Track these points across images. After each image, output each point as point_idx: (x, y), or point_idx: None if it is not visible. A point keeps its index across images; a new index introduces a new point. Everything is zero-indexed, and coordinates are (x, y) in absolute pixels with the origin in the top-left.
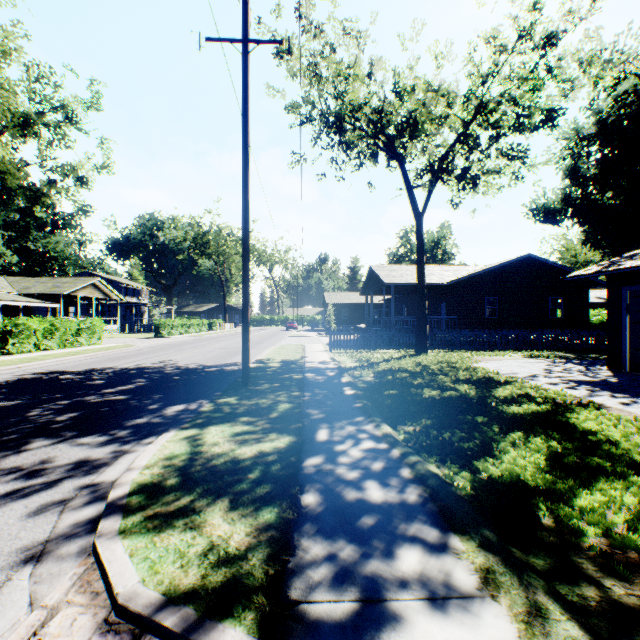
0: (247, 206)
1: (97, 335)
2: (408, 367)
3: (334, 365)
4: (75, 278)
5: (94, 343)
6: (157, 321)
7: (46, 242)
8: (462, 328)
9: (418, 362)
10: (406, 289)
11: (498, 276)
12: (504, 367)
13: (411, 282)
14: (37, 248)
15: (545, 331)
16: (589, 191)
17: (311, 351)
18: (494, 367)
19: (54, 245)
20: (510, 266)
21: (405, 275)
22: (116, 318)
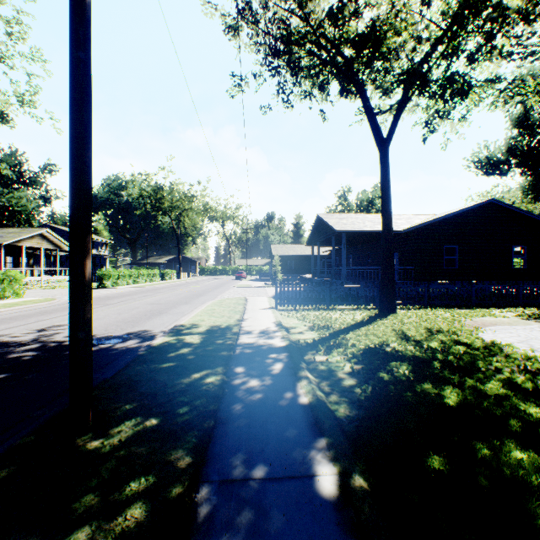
0: (80, 7)
1: (15, 288)
2: (397, 346)
3: (282, 340)
4: (22, 229)
5: (9, 297)
6: (100, 271)
7: (10, 197)
8: (419, 279)
9: (400, 331)
10: (355, 238)
11: (457, 223)
12: (535, 342)
13: (365, 229)
14: (2, 203)
15: (526, 284)
16: (538, 140)
17: (253, 309)
18: (520, 342)
19: (17, 200)
20: (470, 212)
21: (356, 223)
22: (68, 268)
